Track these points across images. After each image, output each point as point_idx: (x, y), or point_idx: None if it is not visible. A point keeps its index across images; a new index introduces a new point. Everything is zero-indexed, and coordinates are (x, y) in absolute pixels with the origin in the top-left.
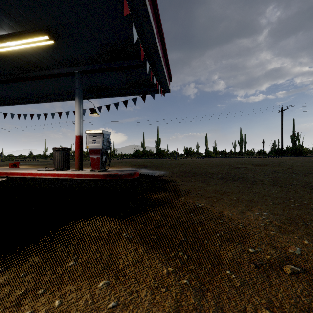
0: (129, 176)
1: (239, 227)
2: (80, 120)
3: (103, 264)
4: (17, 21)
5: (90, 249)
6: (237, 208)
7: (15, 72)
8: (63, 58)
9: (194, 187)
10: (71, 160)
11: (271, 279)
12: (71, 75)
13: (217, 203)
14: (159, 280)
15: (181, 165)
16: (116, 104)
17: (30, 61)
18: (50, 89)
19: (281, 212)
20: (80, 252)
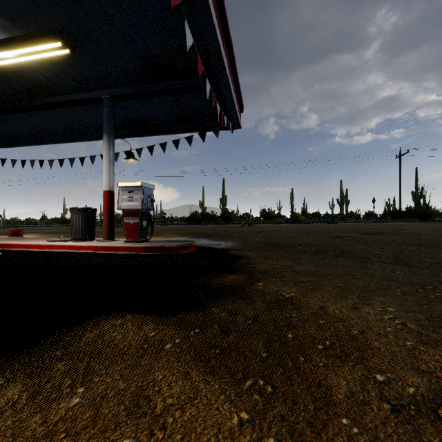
0: (181, 249)
1: (353, 333)
2: (110, 168)
3: (128, 404)
4: (14, 19)
5: (109, 375)
6: (347, 301)
7: (15, 97)
8: (84, 77)
9: (277, 266)
10: (99, 226)
11: (425, 437)
12: (97, 102)
13: (314, 291)
14: (225, 439)
15: (256, 233)
16: (162, 145)
17: (37, 82)
18: (68, 124)
19: (417, 306)
20: (92, 380)
